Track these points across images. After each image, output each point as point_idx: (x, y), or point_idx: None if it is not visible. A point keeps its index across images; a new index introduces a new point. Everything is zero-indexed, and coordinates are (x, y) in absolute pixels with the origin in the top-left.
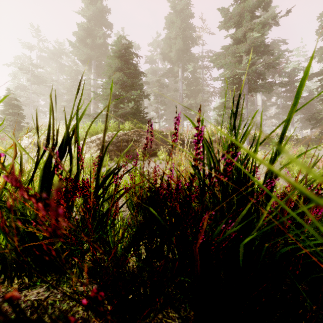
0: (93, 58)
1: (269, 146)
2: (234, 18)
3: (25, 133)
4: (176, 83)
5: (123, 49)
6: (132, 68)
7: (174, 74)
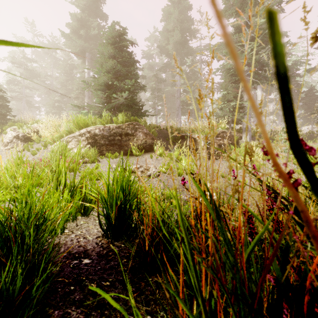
0: (87, 50)
1: (273, 141)
2: (236, 5)
3: (10, 126)
4: (173, 77)
5: (117, 36)
6: (127, 56)
7: (171, 68)
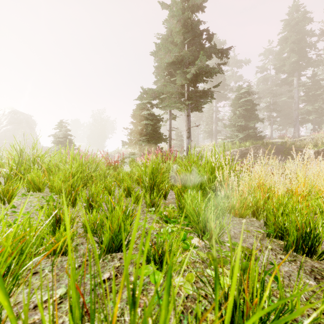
0: (215, 92)
1: None
2: None
3: None
4: (290, 92)
5: (243, 92)
6: (250, 105)
7: (288, 84)
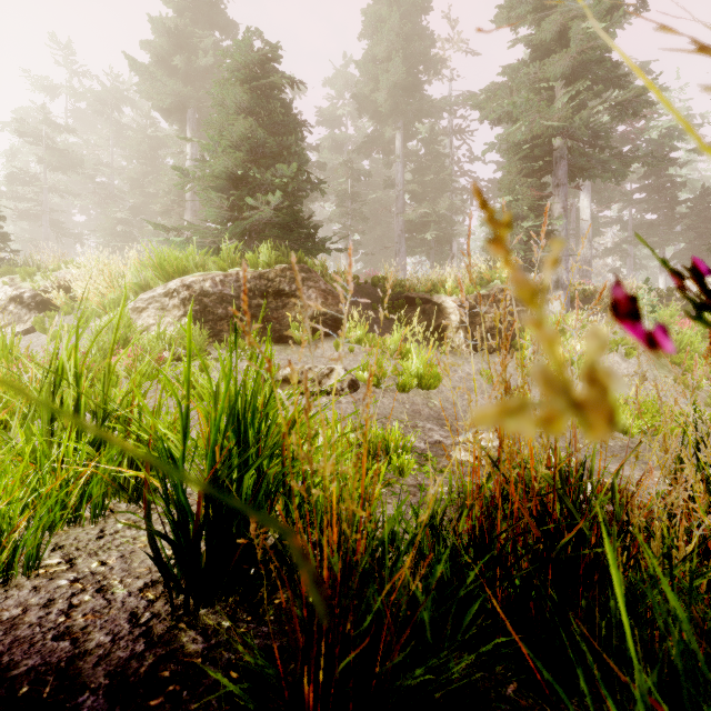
0: (190, 104)
1: None
2: None
3: (5, 276)
4: (389, 167)
5: (256, 63)
6: (280, 109)
7: (384, 147)
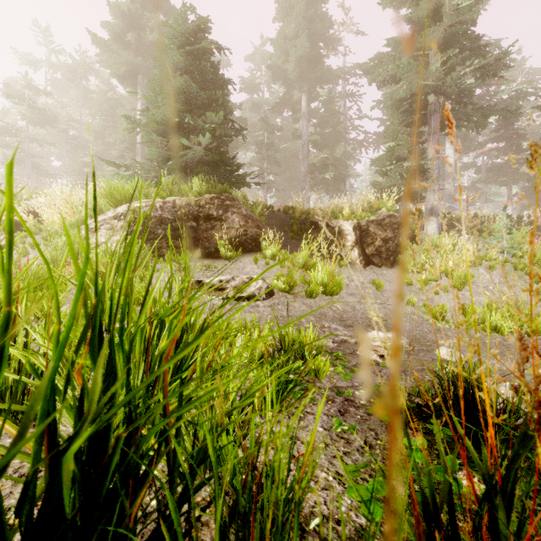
0: (140, 71)
1: (482, 234)
2: None
3: None
4: (296, 122)
5: (191, 33)
6: (209, 68)
7: (293, 106)
